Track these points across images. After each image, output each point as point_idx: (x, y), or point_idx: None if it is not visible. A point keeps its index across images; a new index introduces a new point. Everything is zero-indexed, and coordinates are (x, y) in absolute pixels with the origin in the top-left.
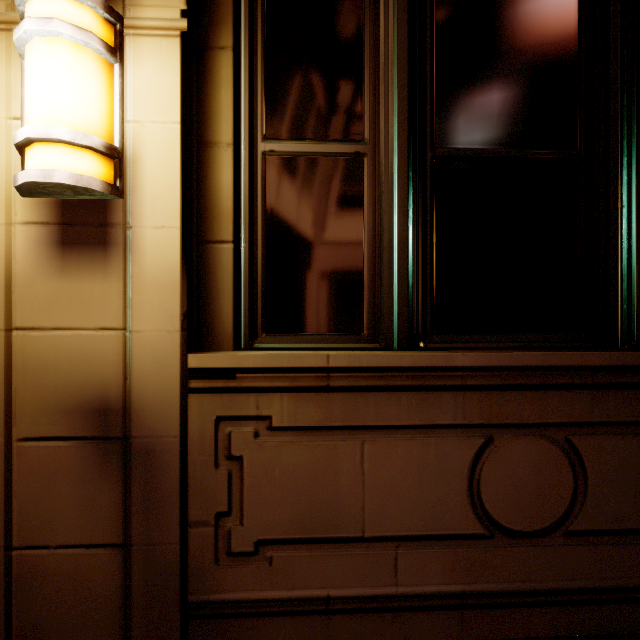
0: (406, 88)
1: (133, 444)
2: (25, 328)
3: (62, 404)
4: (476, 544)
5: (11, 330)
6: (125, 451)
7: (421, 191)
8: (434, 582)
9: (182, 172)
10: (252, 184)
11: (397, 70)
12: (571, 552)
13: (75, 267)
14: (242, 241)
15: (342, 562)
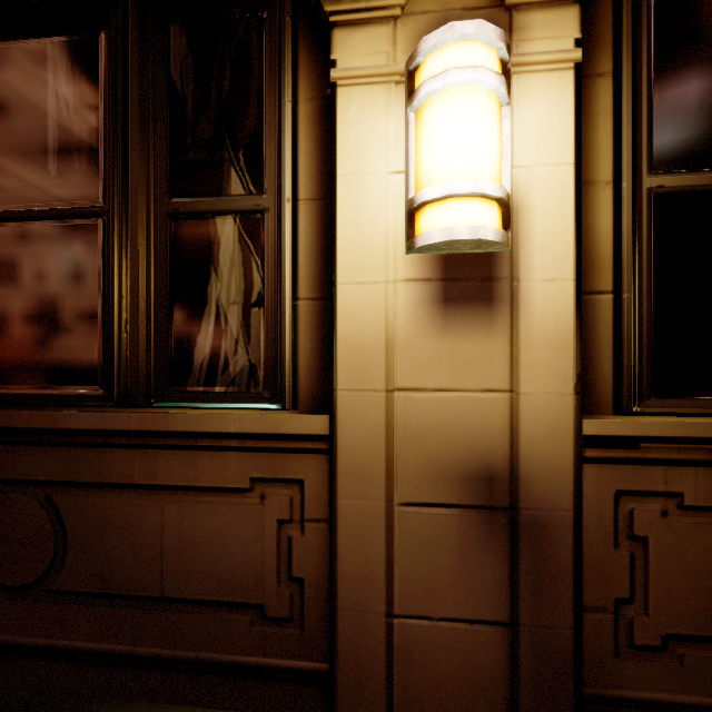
0: None
1: (520, 516)
2: (406, 389)
3: (444, 469)
4: None
5: (392, 391)
6: (511, 523)
7: None
8: None
9: (576, 218)
10: (635, 226)
11: None
12: None
13: (458, 325)
14: (623, 291)
15: None
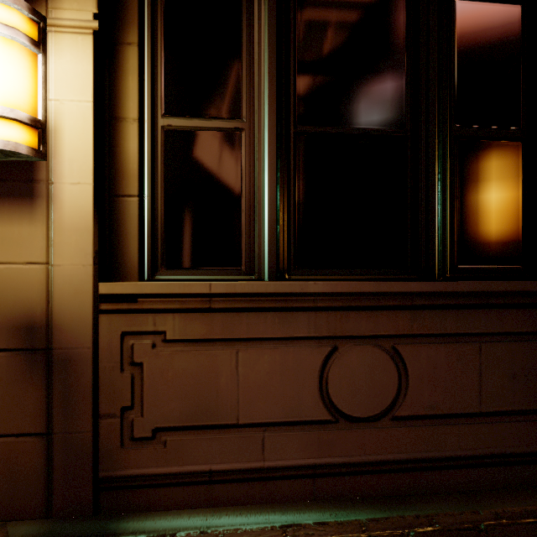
0: (275, 79)
1: (54, 354)
2: None
3: None
4: (325, 428)
5: None
6: (48, 360)
7: (286, 159)
8: (293, 457)
9: (94, 140)
10: (153, 151)
11: (268, 65)
12: (396, 432)
13: (7, 214)
14: (145, 195)
15: (221, 443)
